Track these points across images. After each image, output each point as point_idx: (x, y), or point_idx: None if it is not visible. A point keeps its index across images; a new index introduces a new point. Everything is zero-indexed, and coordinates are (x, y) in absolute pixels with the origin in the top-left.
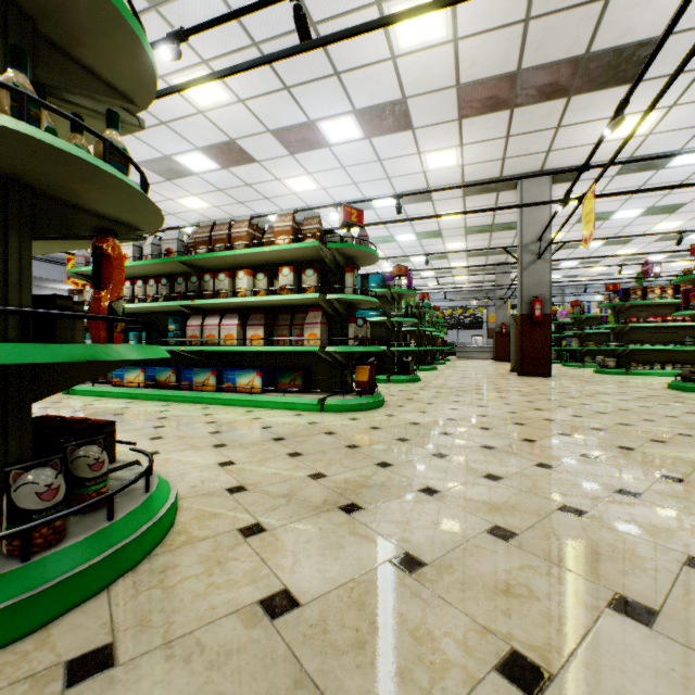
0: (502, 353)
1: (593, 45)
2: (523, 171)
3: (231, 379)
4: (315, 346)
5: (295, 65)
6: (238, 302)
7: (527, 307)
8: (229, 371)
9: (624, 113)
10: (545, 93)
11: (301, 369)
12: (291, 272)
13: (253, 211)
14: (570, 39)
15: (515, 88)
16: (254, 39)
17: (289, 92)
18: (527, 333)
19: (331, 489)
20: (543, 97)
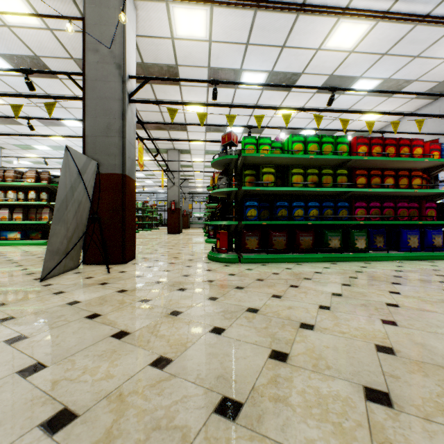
0: (184, 225)
1: (165, 120)
2: (168, 148)
3: (5, 235)
4: (45, 221)
5: (42, 101)
6: (9, 203)
7: (170, 205)
8: (4, 232)
9: (191, 138)
10: (158, 128)
11: (41, 230)
12: (35, 193)
13: (24, 143)
14: (156, 118)
15: (145, 125)
16: (18, 91)
17: (40, 107)
18: (170, 216)
19: (33, 254)
20: (158, 129)
